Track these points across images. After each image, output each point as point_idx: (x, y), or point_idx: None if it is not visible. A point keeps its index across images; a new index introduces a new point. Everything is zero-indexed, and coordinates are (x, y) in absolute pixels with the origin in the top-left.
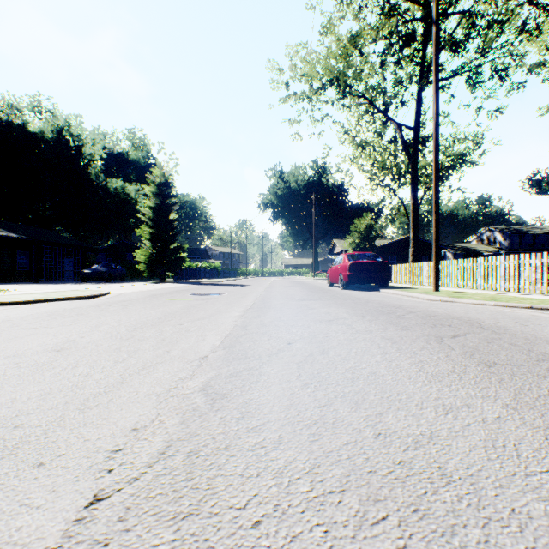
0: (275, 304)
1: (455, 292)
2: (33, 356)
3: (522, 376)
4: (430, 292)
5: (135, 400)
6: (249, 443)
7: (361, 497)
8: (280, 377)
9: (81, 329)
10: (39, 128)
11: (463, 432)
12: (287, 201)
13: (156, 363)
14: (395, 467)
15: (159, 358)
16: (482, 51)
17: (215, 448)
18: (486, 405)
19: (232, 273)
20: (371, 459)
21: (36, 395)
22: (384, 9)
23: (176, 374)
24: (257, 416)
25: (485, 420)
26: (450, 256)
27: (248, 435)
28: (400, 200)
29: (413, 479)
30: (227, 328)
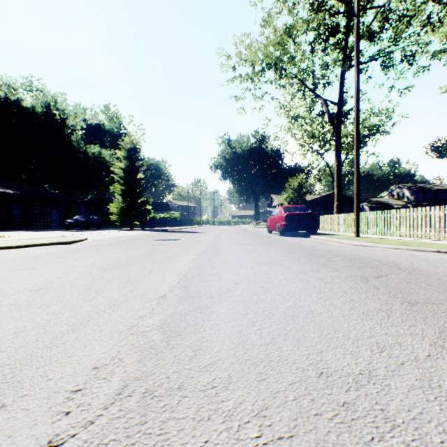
0: (224, 249)
1: (372, 238)
2: (14, 295)
3: (443, 314)
4: (352, 238)
5: (99, 337)
6: (200, 382)
7: (310, 444)
8: (229, 315)
9: (60, 271)
10: (30, 103)
11: (399, 371)
12: (234, 163)
13: (120, 301)
14: (339, 409)
15: (124, 297)
16: (394, 40)
17: (169, 388)
18: (416, 343)
19: (188, 222)
20: (316, 400)
21: (10, 333)
22: (314, 6)
23: (137, 312)
24: (209, 354)
25: (418, 359)
26: (367, 208)
27: (200, 374)
28: (326, 162)
29: (358, 423)
30: (184, 270)
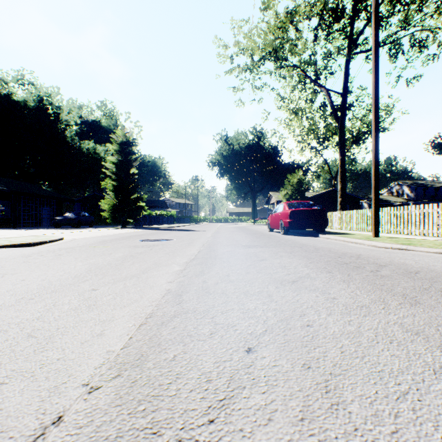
0: (222, 253)
1: (395, 238)
2: None
3: None
4: (371, 238)
5: None
6: None
7: None
8: None
9: None
10: (22, 97)
11: None
12: (231, 160)
13: None
14: None
15: None
16: (403, 25)
17: None
18: None
19: (185, 219)
20: None
21: None
22: None
23: None
24: None
25: None
26: (366, 205)
27: None
28: (324, 159)
29: None
30: (153, 300)
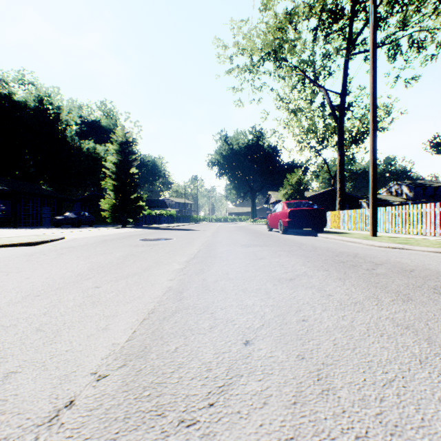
0: (221, 252)
1: (392, 237)
2: None
3: None
4: (369, 237)
5: None
6: None
7: None
8: None
9: None
10: (22, 97)
11: None
12: (231, 160)
13: None
14: None
15: None
16: (401, 26)
17: None
18: None
19: (185, 219)
20: None
21: None
22: None
23: None
24: None
25: None
26: (365, 205)
27: None
28: (323, 159)
29: None
30: (155, 297)
